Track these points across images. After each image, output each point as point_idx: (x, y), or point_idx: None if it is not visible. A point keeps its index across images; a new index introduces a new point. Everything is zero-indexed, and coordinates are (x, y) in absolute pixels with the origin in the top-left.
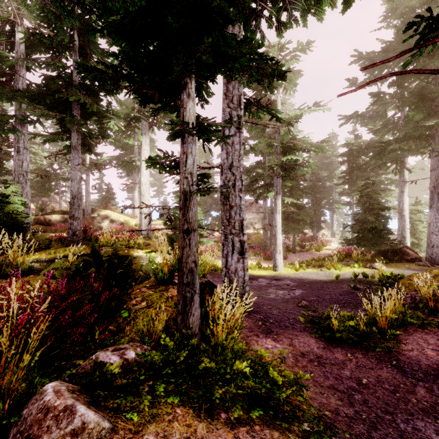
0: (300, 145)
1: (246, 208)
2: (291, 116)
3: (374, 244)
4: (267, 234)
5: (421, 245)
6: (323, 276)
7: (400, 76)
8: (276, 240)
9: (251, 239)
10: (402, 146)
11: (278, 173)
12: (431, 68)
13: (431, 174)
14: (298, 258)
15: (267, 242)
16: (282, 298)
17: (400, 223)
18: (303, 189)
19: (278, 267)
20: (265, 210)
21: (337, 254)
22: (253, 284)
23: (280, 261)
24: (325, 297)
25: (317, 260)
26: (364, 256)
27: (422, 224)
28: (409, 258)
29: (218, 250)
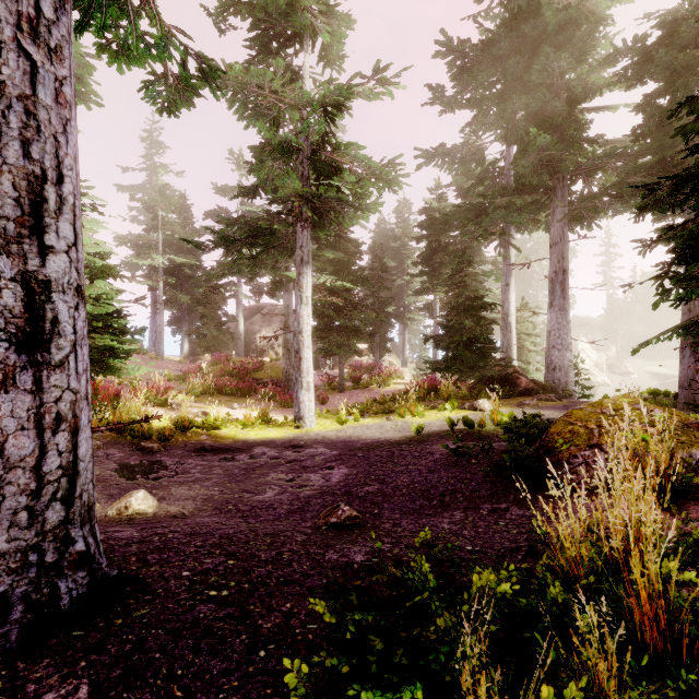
0: (349, 168)
1: (263, 319)
2: (328, 89)
3: (472, 368)
4: (291, 357)
5: (529, 372)
6: (392, 430)
7: (509, 84)
8: (300, 361)
9: (263, 370)
10: (513, 199)
11: (306, 220)
12: (554, 75)
13: (552, 252)
14: (347, 401)
15: (292, 373)
16: (296, 496)
17: (505, 335)
18: (357, 271)
19: (304, 420)
20: (287, 311)
21: (415, 390)
22: (235, 463)
23: (310, 406)
24: (398, 481)
25: (381, 402)
26: (457, 390)
27: (532, 339)
28: (523, 390)
29: (187, 393)
